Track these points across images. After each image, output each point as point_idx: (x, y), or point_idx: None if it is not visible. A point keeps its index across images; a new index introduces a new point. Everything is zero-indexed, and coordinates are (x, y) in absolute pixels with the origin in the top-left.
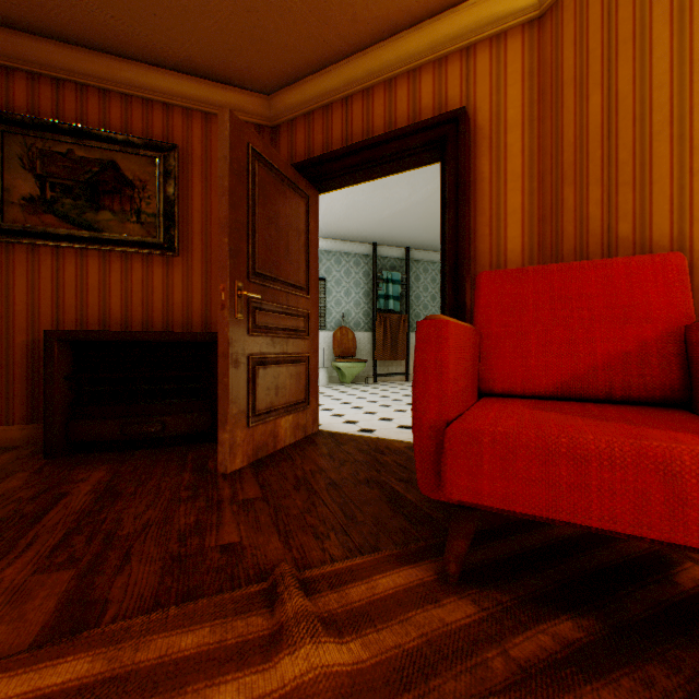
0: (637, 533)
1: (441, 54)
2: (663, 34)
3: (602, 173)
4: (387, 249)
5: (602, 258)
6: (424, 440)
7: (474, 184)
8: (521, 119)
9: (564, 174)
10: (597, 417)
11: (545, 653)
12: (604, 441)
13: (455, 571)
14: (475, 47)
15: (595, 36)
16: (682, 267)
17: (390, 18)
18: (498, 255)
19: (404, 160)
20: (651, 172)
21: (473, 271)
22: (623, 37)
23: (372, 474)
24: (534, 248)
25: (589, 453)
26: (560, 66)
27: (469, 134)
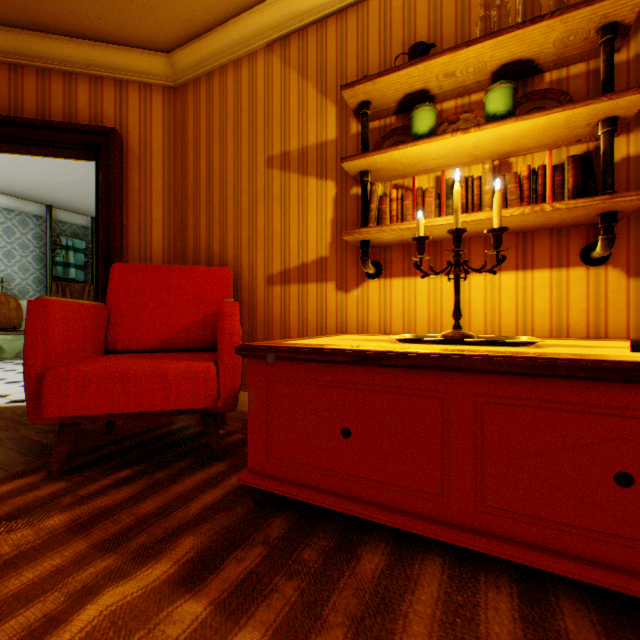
0: (153, 410)
1: (98, 74)
2: (232, 142)
3: (207, 210)
4: (68, 214)
5: (207, 263)
6: (34, 385)
7: (128, 190)
8: (164, 154)
9: (189, 203)
10: (163, 358)
11: (104, 486)
12: (142, 368)
13: (60, 468)
14: (129, 83)
15: (204, 123)
16: (230, 276)
17: (41, 17)
18: (147, 249)
19: (60, 149)
20: (228, 218)
21: (127, 258)
22: (216, 132)
23: (11, 434)
24: (173, 249)
25: (132, 375)
26: (187, 130)
27: (123, 150)
